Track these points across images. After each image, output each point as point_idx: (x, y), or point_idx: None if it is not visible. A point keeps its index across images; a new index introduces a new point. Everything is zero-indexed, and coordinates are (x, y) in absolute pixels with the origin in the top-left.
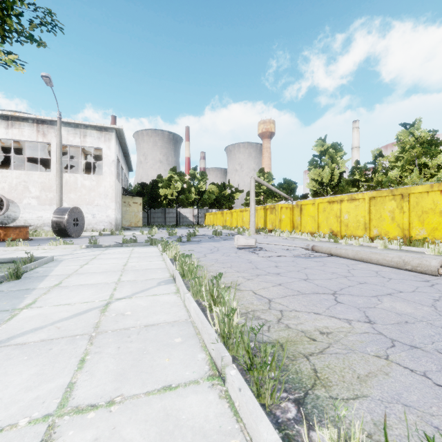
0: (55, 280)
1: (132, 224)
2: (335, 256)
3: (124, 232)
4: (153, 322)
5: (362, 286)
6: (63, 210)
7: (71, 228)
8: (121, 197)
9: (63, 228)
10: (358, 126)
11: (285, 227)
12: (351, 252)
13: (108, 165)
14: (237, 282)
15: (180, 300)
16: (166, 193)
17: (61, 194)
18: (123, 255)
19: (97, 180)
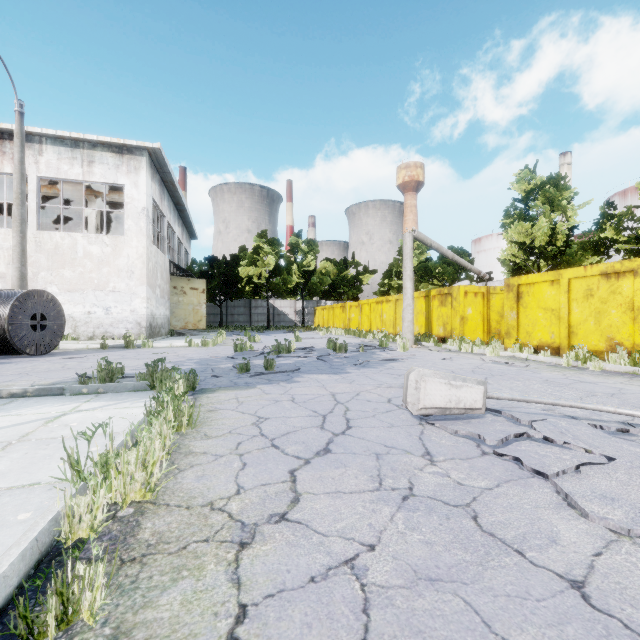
0: None
1: (189, 326)
2: None
3: (166, 340)
4: None
5: None
6: (5, 297)
7: (24, 335)
8: (169, 279)
9: (1, 336)
10: (569, 161)
11: (473, 332)
12: None
13: (133, 216)
14: None
15: None
16: (250, 273)
17: (21, 266)
18: None
19: (114, 245)
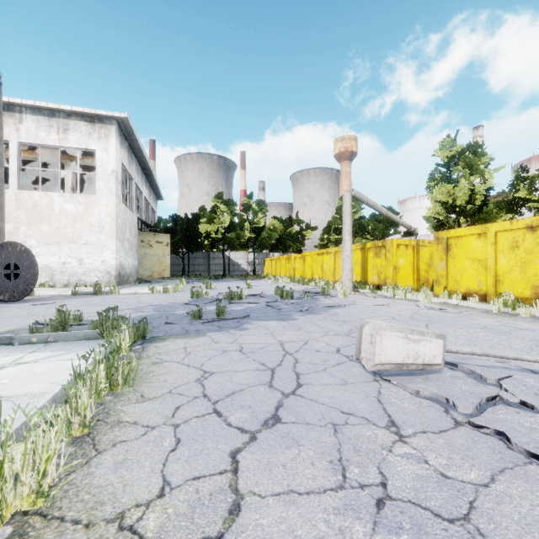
0: None
1: (155, 274)
2: None
3: (133, 287)
4: None
5: None
6: None
7: None
8: (137, 234)
9: None
10: (481, 133)
11: (404, 280)
12: None
13: (104, 178)
14: None
15: None
16: (209, 229)
17: None
18: None
19: (87, 203)
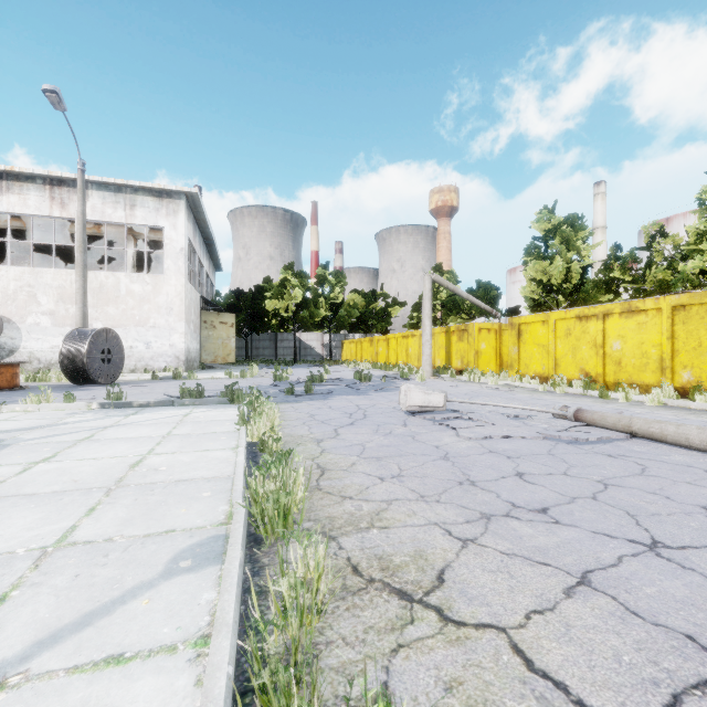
0: None
1: (219, 360)
2: (642, 438)
3: (201, 373)
4: None
5: None
6: (82, 335)
7: (97, 367)
8: (200, 314)
9: (80, 368)
10: (603, 190)
11: (486, 365)
12: (696, 432)
13: (172, 257)
14: (433, 557)
15: None
16: (277, 306)
17: (84, 306)
18: (156, 431)
19: (154, 283)
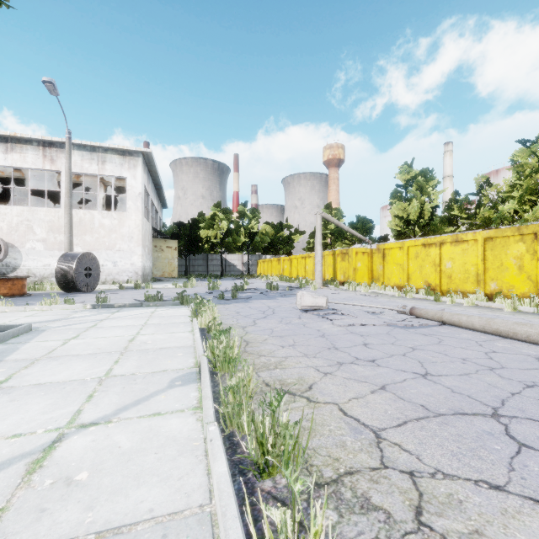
0: (3, 373)
1: (166, 274)
2: (449, 325)
3: (154, 284)
4: (122, 519)
5: (537, 393)
6: (71, 257)
7: (81, 280)
8: (152, 240)
9: (70, 281)
10: (451, 149)
11: (361, 278)
12: (477, 320)
13: (133, 199)
14: (307, 380)
15: (200, 430)
16: (209, 234)
17: (70, 236)
18: (136, 322)
19: (119, 218)
